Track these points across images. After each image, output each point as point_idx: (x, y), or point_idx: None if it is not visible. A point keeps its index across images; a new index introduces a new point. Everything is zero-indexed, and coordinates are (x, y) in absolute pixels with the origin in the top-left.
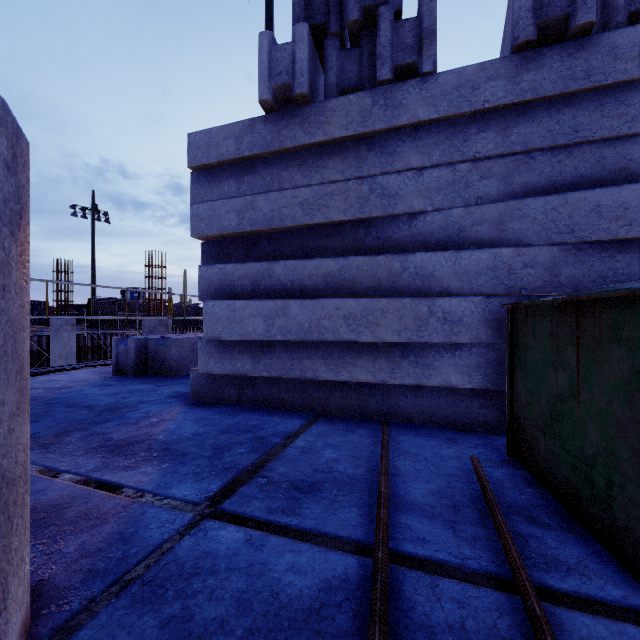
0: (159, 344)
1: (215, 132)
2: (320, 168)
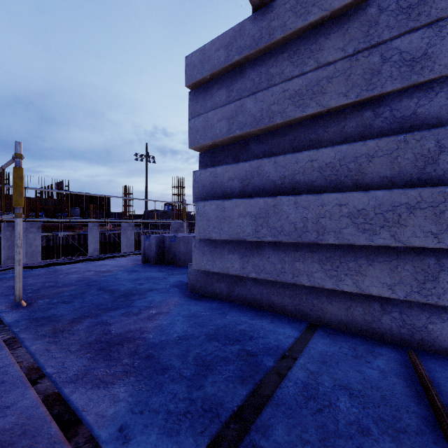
0: (172, 240)
1: (208, 47)
2: (314, 52)
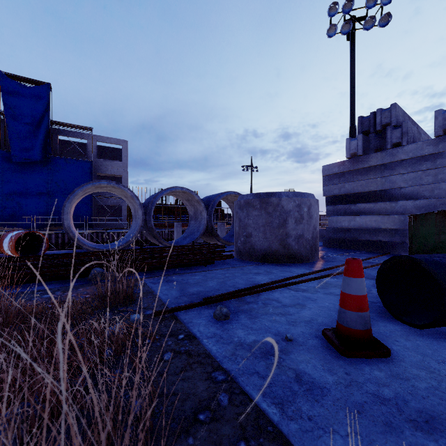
0: None
1: (331, 165)
2: (367, 174)
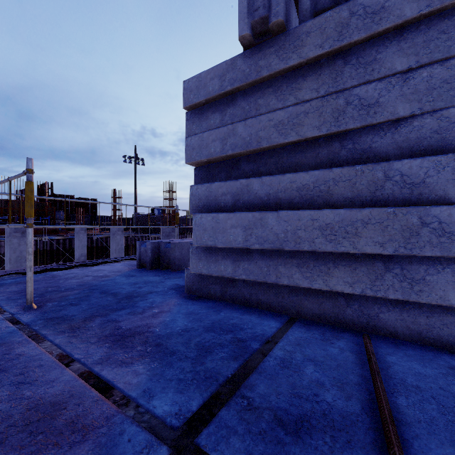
0: (167, 246)
1: (203, 75)
2: (294, 90)
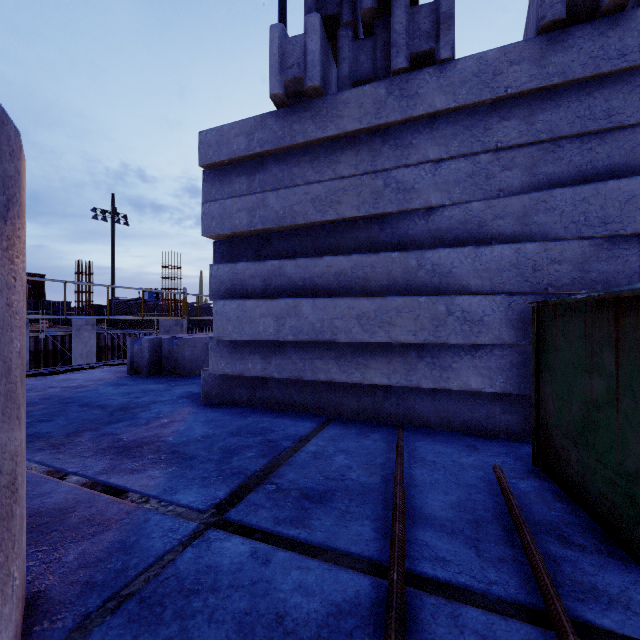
0: (172, 344)
1: (226, 129)
2: (332, 163)
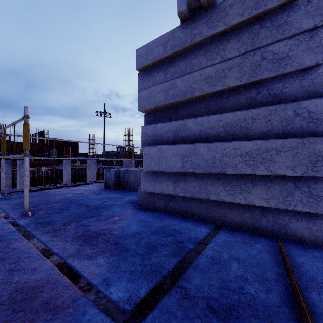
0: (125, 173)
1: (151, 44)
2: (220, 51)
